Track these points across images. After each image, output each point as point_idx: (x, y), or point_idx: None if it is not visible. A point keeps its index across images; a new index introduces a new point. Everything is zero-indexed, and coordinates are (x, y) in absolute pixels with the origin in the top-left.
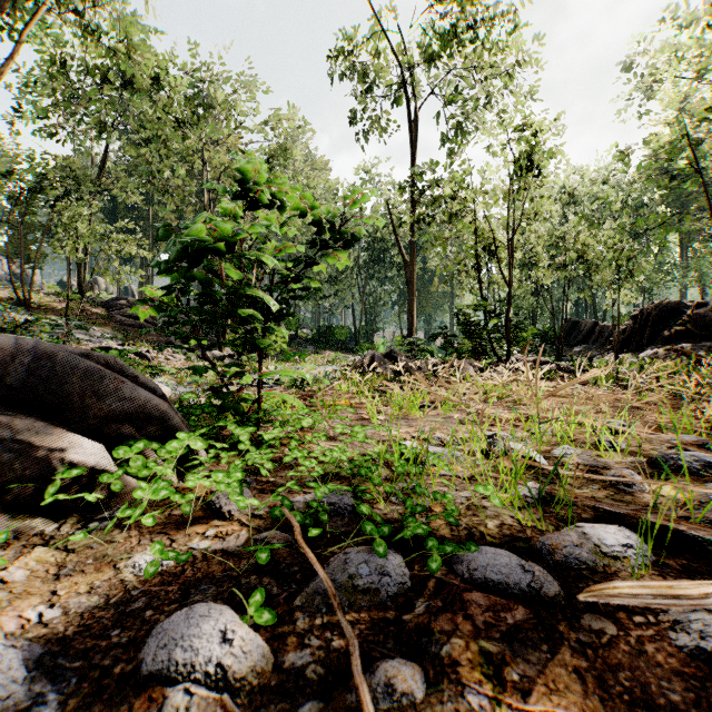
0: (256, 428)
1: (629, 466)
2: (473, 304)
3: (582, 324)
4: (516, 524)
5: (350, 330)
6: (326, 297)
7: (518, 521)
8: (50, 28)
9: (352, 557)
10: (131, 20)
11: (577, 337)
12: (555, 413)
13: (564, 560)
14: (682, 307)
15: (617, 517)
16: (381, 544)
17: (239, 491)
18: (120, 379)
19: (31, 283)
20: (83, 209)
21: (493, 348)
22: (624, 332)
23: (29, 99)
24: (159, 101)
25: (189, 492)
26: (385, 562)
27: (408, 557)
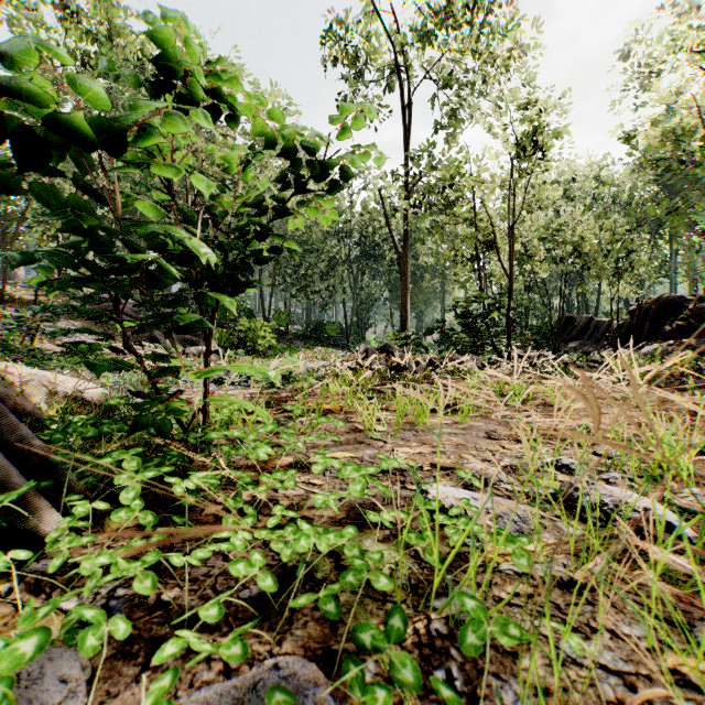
0: (160, 473)
1: None
2: (472, 295)
3: (576, 319)
4: None
5: (342, 327)
6: (317, 292)
7: None
8: (27, 8)
9: None
10: None
11: (572, 333)
12: (660, 431)
13: None
14: (682, 301)
15: None
16: None
17: None
18: None
19: (5, 274)
20: None
21: (493, 343)
22: (621, 327)
23: None
24: None
25: None
26: None
27: None
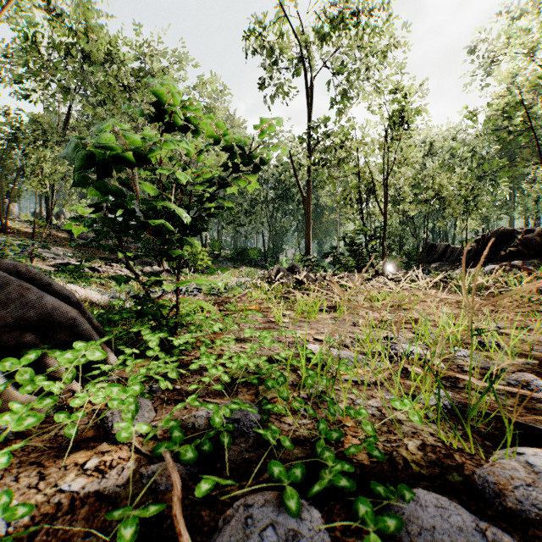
0: (166, 334)
1: (522, 368)
2: (357, 229)
3: (437, 246)
4: (440, 445)
5: (261, 251)
6: (242, 225)
7: (441, 441)
8: (23, 11)
9: (254, 515)
10: (87, 4)
11: (434, 256)
12: (444, 317)
13: (519, 507)
14: (514, 233)
15: (541, 432)
16: (292, 495)
17: (134, 407)
18: (25, 287)
19: (8, 212)
20: (47, 153)
21: (372, 264)
22: (470, 252)
23: (7, 68)
24: (112, 73)
25: (89, 403)
26: (298, 524)
27: (330, 523)
